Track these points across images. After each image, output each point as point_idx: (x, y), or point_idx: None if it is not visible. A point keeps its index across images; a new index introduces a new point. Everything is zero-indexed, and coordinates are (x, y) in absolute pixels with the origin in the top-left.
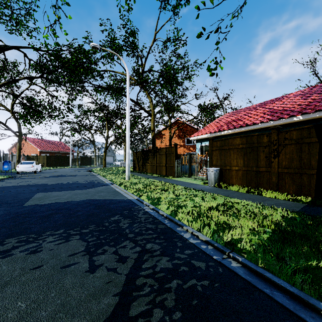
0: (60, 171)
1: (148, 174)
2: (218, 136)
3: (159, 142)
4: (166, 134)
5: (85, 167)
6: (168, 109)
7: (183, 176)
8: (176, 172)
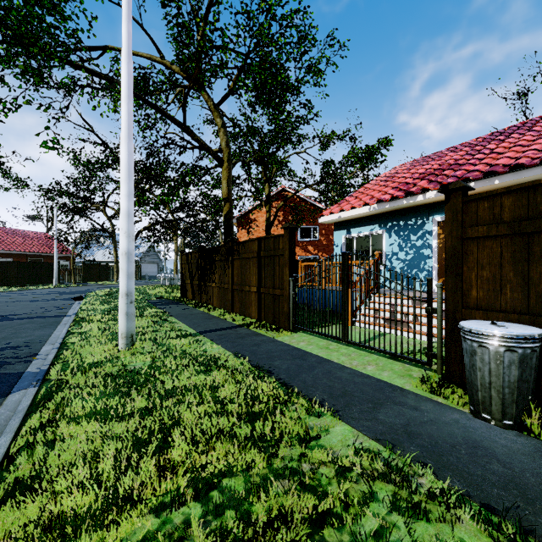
0: (2, 299)
1: (211, 311)
2: (398, 211)
3: (244, 234)
4: (259, 218)
5: (88, 287)
6: (263, 162)
7: (317, 333)
8: (291, 316)
